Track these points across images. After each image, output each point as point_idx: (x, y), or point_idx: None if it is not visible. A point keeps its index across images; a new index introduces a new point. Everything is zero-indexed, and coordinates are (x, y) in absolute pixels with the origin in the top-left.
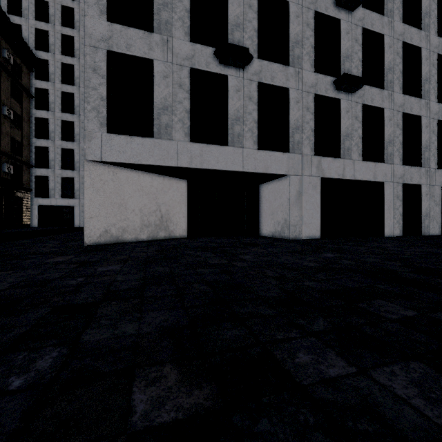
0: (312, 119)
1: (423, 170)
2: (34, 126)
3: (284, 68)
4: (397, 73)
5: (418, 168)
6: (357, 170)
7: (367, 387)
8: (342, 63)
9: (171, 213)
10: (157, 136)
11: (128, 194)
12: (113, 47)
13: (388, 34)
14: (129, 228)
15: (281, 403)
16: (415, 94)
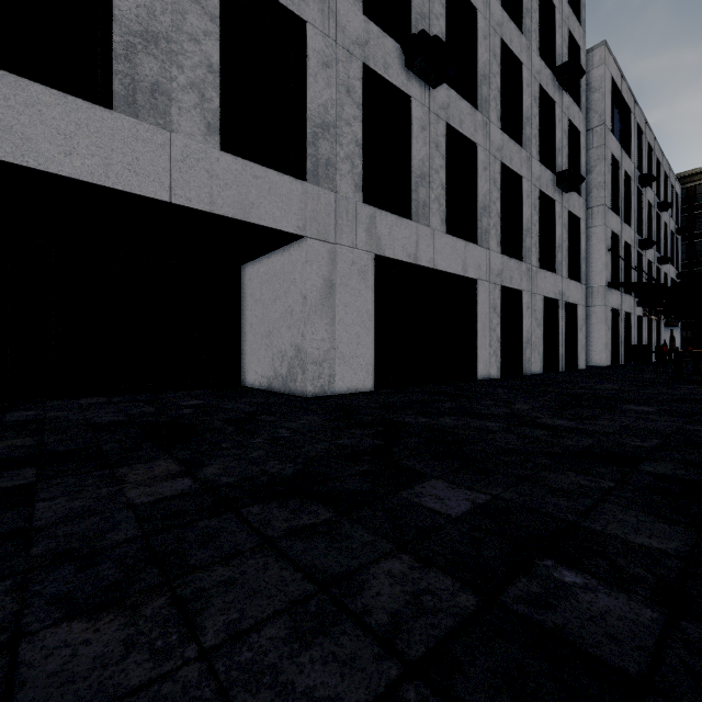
0: (358, 119)
1: (524, 266)
2: None
3: None
4: (494, 90)
5: (518, 262)
6: (438, 251)
7: None
8: (414, 24)
9: None
10: None
11: None
12: None
13: (483, 13)
14: None
15: None
16: (513, 139)
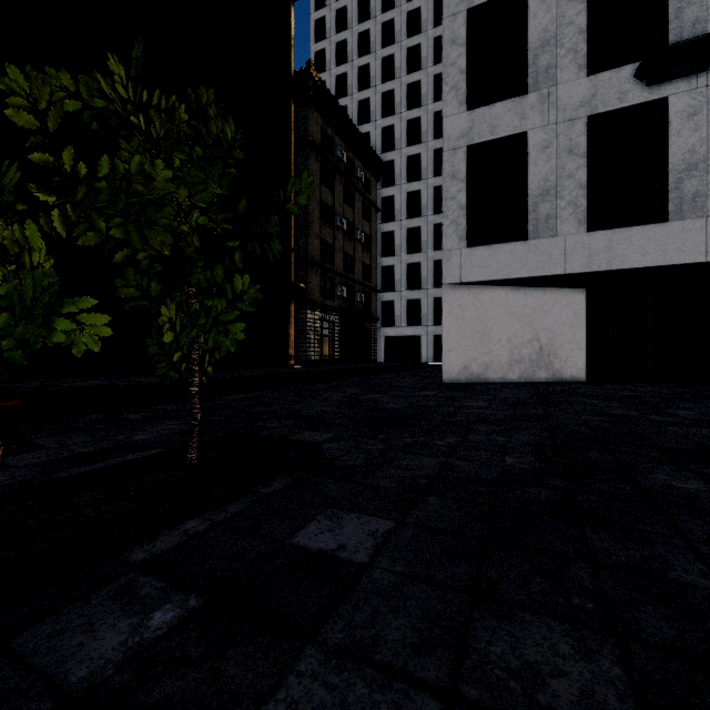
0: None
1: None
2: (380, 243)
3: None
4: None
5: None
6: None
7: (707, 495)
8: None
9: (556, 342)
10: (533, 236)
11: (491, 320)
12: (474, 140)
13: None
14: (493, 364)
15: (609, 481)
16: None
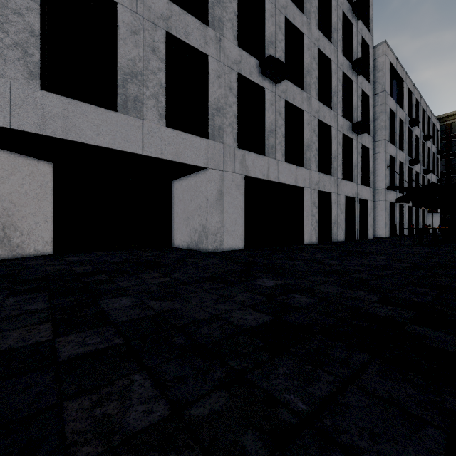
0: (235, 103)
1: (332, 179)
2: None
3: (202, 27)
4: (314, 78)
5: (329, 176)
6: (281, 172)
7: None
8: (266, 48)
9: (16, 214)
10: None
11: None
12: None
13: (307, 35)
14: None
15: None
16: (326, 104)
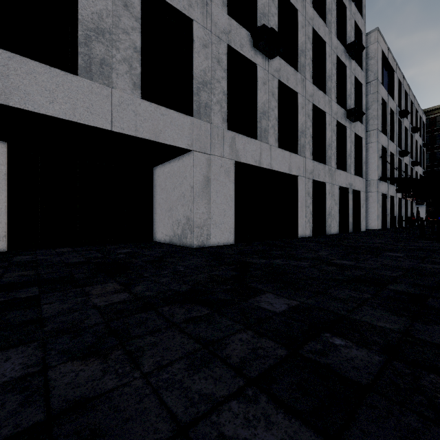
0: (224, 78)
1: (327, 168)
2: None
3: None
4: (308, 59)
5: (323, 165)
6: (274, 159)
7: None
8: (258, 20)
9: None
10: None
11: None
12: None
13: (301, 12)
14: None
15: None
16: (320, 89)
